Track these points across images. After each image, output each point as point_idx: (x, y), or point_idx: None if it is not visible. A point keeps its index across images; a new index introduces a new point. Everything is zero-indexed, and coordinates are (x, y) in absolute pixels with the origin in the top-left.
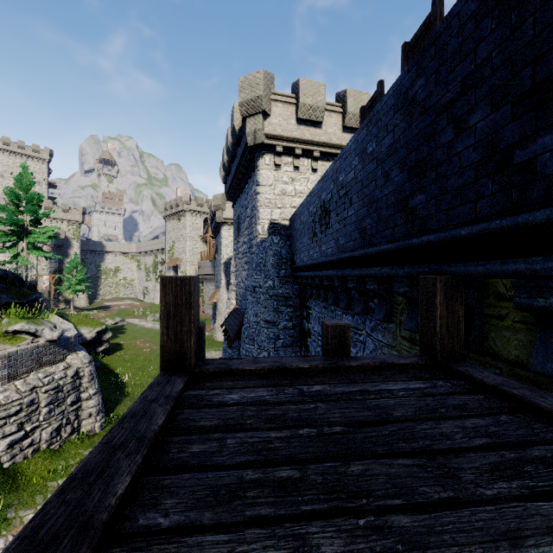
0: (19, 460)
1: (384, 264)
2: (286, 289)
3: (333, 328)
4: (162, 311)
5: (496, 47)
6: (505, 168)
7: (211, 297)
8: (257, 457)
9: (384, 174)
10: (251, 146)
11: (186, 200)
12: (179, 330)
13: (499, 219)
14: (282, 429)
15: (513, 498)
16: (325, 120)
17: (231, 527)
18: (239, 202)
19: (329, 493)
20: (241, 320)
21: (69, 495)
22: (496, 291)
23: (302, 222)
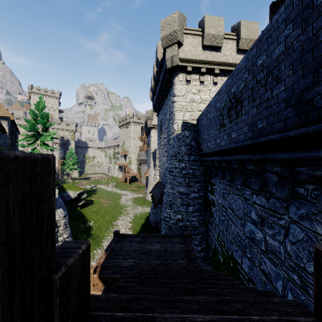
0: None
1: None
2: (194, 170)
3: None
4: None
5: None
6: None
7: (145, 173)
8: None
9: None
10: (169, 68)
11: (131, 116)
12: None
13: None
14: None
15: None
16: (223, 46)
17: None
18: (161, 112)
19: None
20: (162, 190)
21: None
22: None
23: (209, 118)
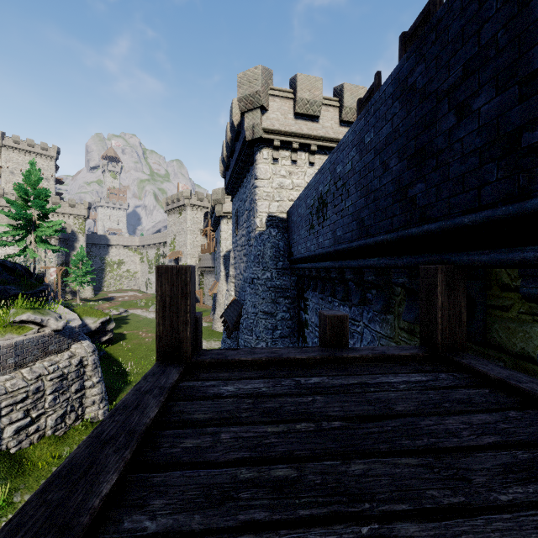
0: (25, 445)
1: (383, 255)
2: (284, 281)
3: (331, 319)
4: (158, 301)
5: (502, 27)
6: (512, 153)
7: (211, 289)
8: (252, 454)
9: (382, 163)
10: (250, 140)
11: (187, 194)
12: (175, 320)
13: (506, 206)
14: (279, 424)
15: (531, 505)
16: (322, 114)
17: (222, 533)
18: (238, 196)
19: (329, 496)
20: (240, 311)
21: (51, 494)
22: (500, 281)
23: (300, 214)
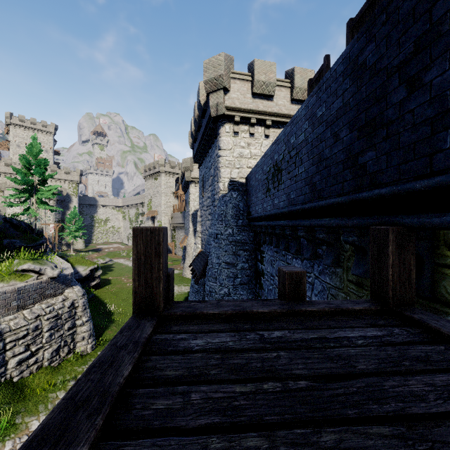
0: (26, 375)
1: (333, 216)
2: (243, 236)
3: (290, 275)
4: (134, 259)
5: None
6: None
7: (181, 242)
8: (222, 418)
9: (333, 134)
10: (214, 117)
11: (161, 163)
12: (149, 277)
13: None
14: (247, 383)
15: None
16: (276, 94)
17: None
18: (204, 164)
19: None
20: (206, 261)
21: None
22: (448, 242)
23: (257, 180)
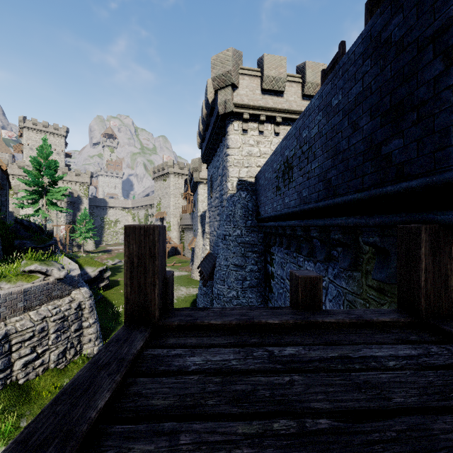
0: (32, 377)
1: (351, 214)
2: (252, 237)
3: (304, 280)
4: (126, 261)
5: None
6: None
7: (190, 243)
8: None
9: (351, 124)
10: (222, 114)
11: (170, 164)
12: (142, 281)
13: None
14: (252, 419)
15: None
16: (286, 90)
17: None
18: (212, 164)
19: None
20: (214, 263)
21: None
22: None
23: (267, 178)
